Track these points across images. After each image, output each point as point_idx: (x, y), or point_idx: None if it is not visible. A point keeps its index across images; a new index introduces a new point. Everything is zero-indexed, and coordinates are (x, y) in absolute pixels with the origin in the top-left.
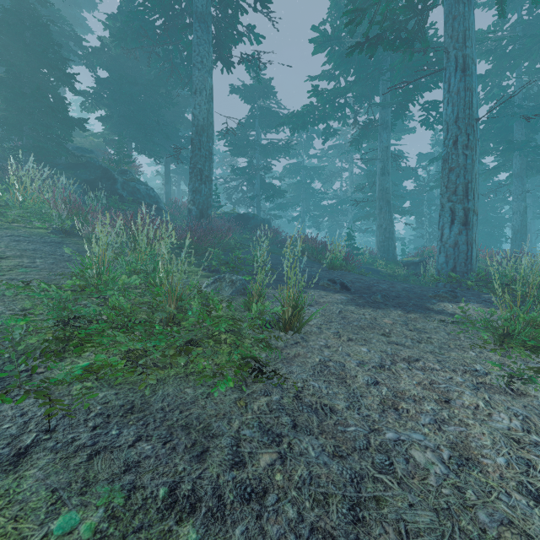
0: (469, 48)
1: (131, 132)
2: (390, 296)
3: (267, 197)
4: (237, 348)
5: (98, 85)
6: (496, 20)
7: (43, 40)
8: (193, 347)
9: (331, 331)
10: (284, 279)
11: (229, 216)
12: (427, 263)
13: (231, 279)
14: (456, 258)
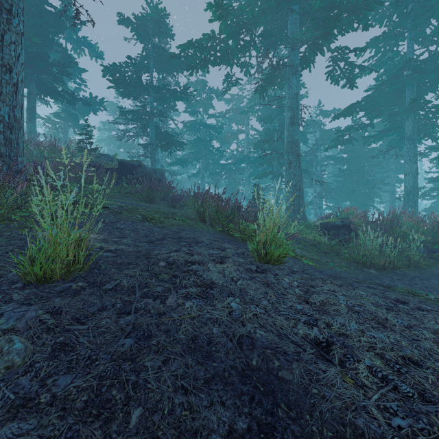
0: None
1: None
2: None
3: (161, 145)
4: None
5: None
6: None
7: None
8: None
9: None
10: None
11: (103, 162)
12: (350, 228)
13: None
14: None
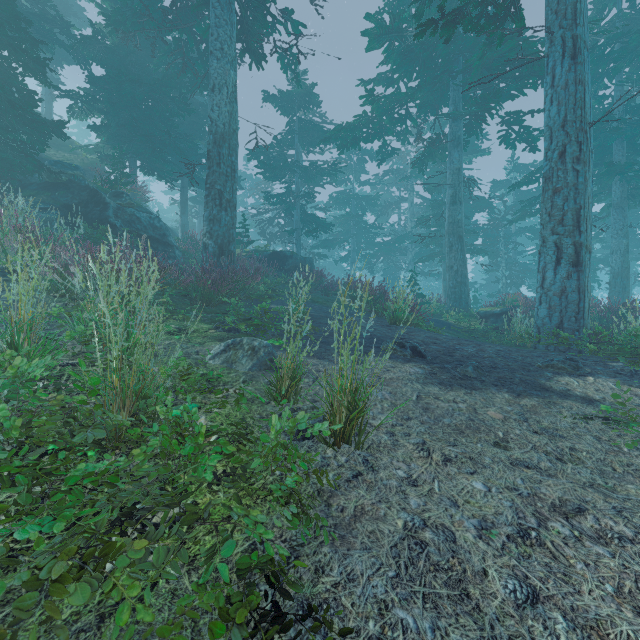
0: (581, 27)
1: (134, 146)
2: (483, 367)
3: (308, 231)
4: (230, 535)
5: (91, 86)
6: (590, 16)
7: (1, 11)
8: (126, 537)
9: (411, 440)
10: (331, 341)
11: (260, 254)
12: (511, 315)
13: (252, 346)
14: (564, 311)
